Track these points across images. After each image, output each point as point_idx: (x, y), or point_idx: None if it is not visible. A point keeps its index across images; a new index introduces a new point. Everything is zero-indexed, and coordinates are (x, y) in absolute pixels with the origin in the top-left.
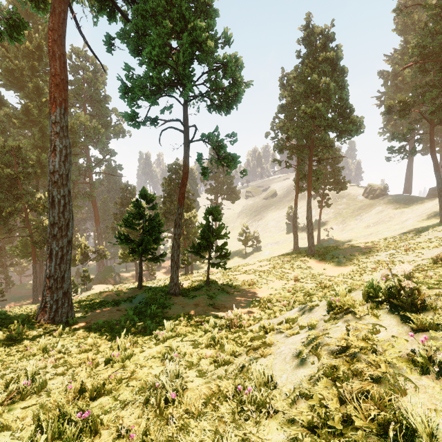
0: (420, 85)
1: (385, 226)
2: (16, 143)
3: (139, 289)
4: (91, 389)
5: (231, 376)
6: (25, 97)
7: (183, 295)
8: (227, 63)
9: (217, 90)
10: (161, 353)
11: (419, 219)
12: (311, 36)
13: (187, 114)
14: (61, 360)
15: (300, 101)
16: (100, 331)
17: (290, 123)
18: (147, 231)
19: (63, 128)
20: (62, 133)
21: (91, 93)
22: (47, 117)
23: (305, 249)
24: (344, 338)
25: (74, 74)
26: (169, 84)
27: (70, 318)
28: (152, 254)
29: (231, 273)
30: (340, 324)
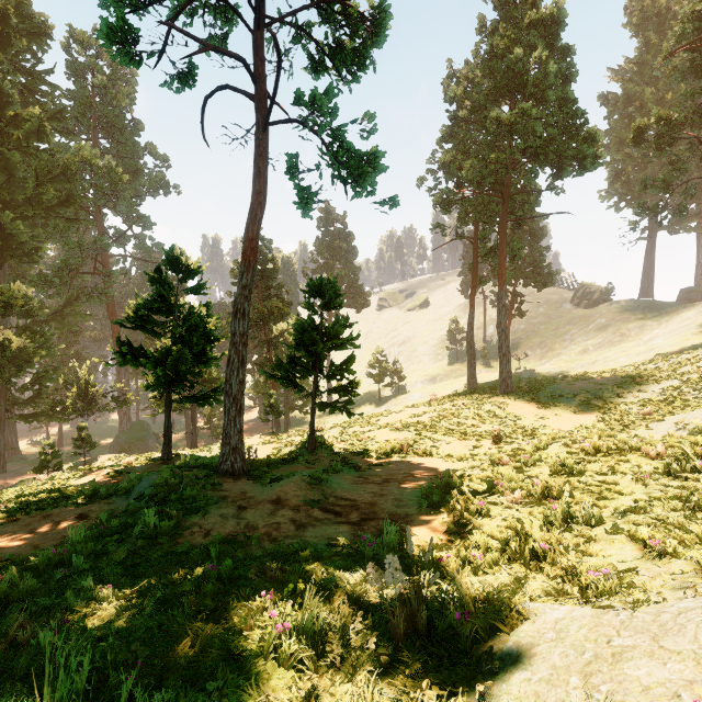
0: (695, 91)
1: (614, 350)
2: None
3: (165, 462)
4: None
5: None
6: None
7: (251, 476)
8: None
9: (333, 5)
10: None
11: (678, 336)
12: None
13: (262, 54)
14: None
15: (487, 106)
16: None
17: (464, 157)
18: (180, 335)
19: None
20: None
21: (106, 113)
22: (18, 149)
23: (490, 386)
24: None
25: (77, 80)
26: None
27: None
28: (193, 386)
29: (359, 427)
30: None
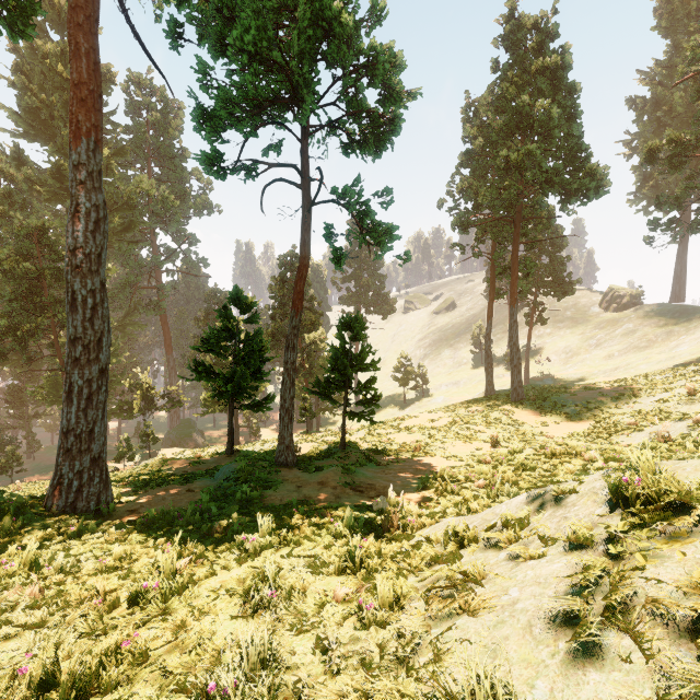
0: None
1: (639, 356)
2: (39, 221)
3: (229, 456)
4: (65, 682)
5: (392, 659)
6: (56, 152)
7: (300, 467)
8: (377, 58)
9: (359, 113)
10: (245, 584)
11: None
12: (518, 32)
13: (307, 156)
14: (50, 592)
15: (499, 142)
16: (150, 528)
17: (480, 183)
18: (241, 358)
19: (93, 174)
20: (90, 183)
21: (159, 145)
22: None
23: (506, 393)
24: (699, 584)
25: (134, 116)
26: (275, 99)
27: (103, 504)
28: (251, 397)
29: (382, 430)
30: (664, 543)
